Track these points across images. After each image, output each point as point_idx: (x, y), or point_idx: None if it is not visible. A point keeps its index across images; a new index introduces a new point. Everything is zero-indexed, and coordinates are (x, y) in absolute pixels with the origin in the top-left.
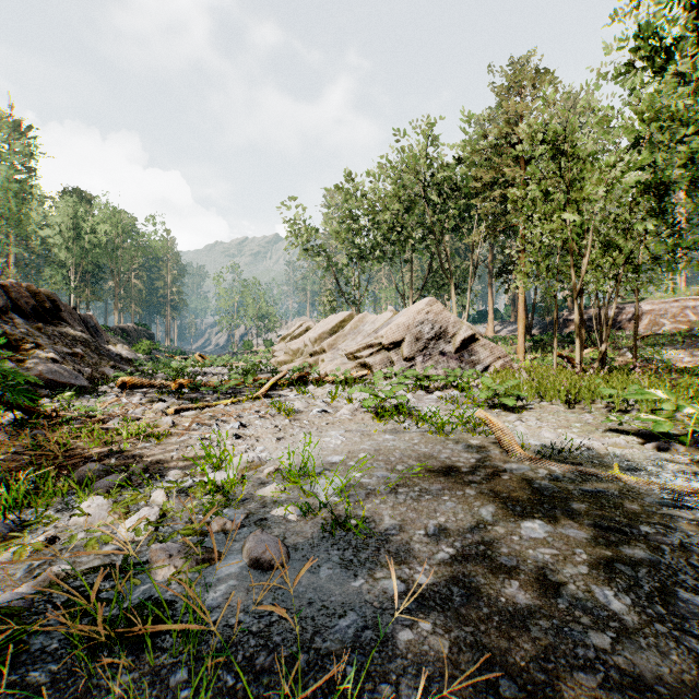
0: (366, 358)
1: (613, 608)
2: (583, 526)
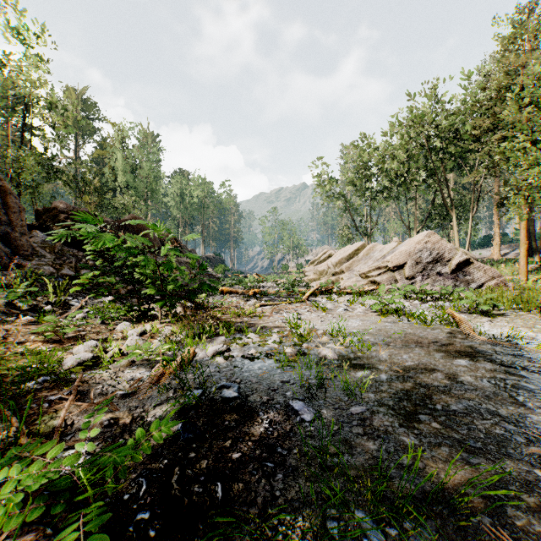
0: (375, 277)
1: (483, 383)
2: (492, 364)
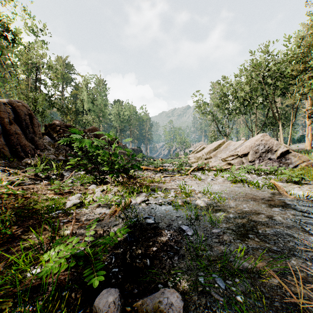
0: (230, 161)
1: (287, 220)
2: (294, 211)
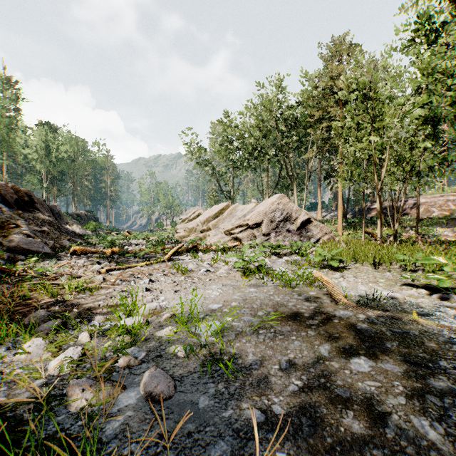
0: (237, 234)
1: (430, 438)
2: (397, 362)
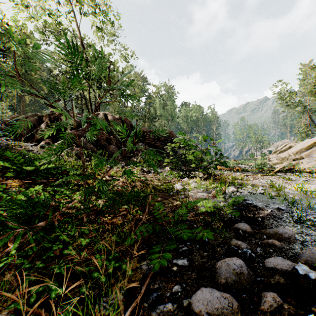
0: None
1: None
2: None
